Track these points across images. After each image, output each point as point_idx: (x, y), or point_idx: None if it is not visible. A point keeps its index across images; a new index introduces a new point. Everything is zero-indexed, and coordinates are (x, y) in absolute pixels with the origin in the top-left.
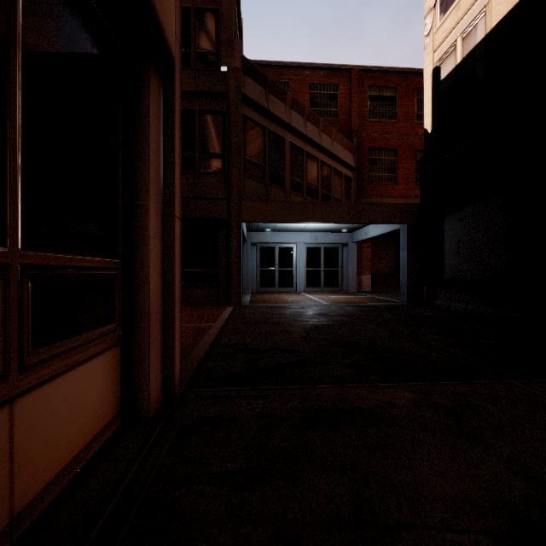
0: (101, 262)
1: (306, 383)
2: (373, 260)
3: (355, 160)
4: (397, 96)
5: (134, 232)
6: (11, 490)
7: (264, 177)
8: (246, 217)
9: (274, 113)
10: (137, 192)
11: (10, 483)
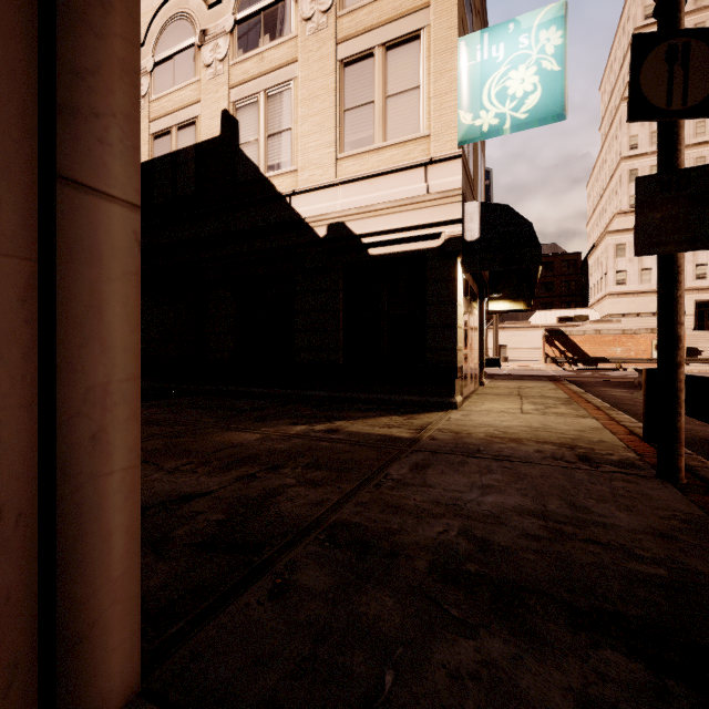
0: None
1: None
2: None
3: None
4: None
5: None
6: None
7: None
8: None
9: None
10: None
11: None
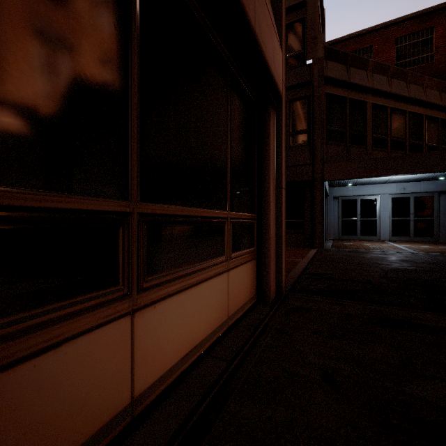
0: (249, 216)
1: (378, 303)
2: None
3: None
4: None
5: (262, 199)
6: (228, 306)
7: (345, 140)
8: (328, 176)
9: (355, 83)
10: (264, 178)
11: (228, 302)
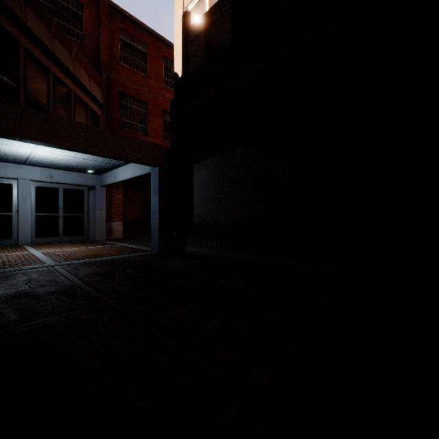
0: None
1: None
2: (124, 207)
3: (104, 98)
4: (147, 54)
5: None
6: None
7: None
8: None
9: None
10: None
11: None
